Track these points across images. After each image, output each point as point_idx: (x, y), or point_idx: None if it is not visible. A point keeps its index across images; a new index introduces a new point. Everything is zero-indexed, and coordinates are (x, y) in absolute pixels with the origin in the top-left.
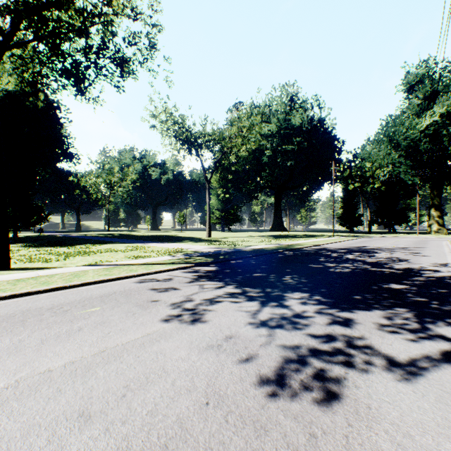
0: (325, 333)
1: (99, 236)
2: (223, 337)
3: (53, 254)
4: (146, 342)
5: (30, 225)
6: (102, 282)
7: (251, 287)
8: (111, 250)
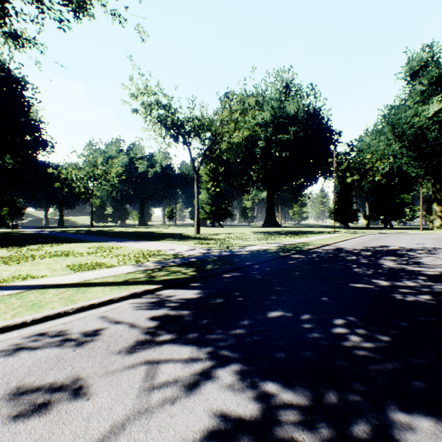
0: None
1: (75, 232)
2: None
3: None
4: None
5: None
6: None
7: (281, 380)
8: (63, 253)
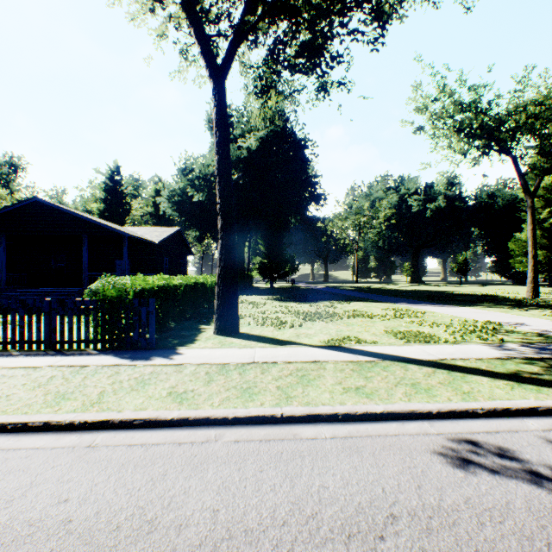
0: None
1: (346, 289)
2: None
3: (291, 313)
4: None
5: (282, 275)
6: (349, 420)
7: None
8: (362, 314)
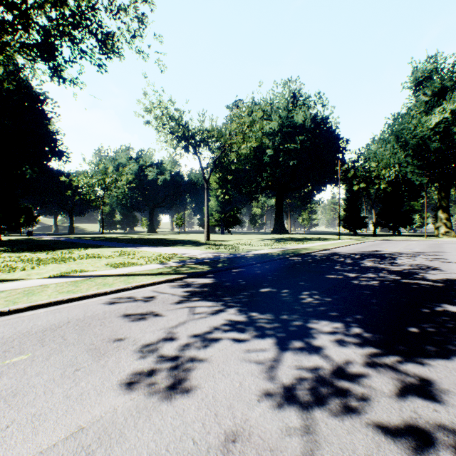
0: (407, 423)
1: (90, 239)
2: (220, 437)
3: (24, 260)
4: None
5: (15, 227)
6: (60, 304)
7: (260, 312)
8: (95, 256)
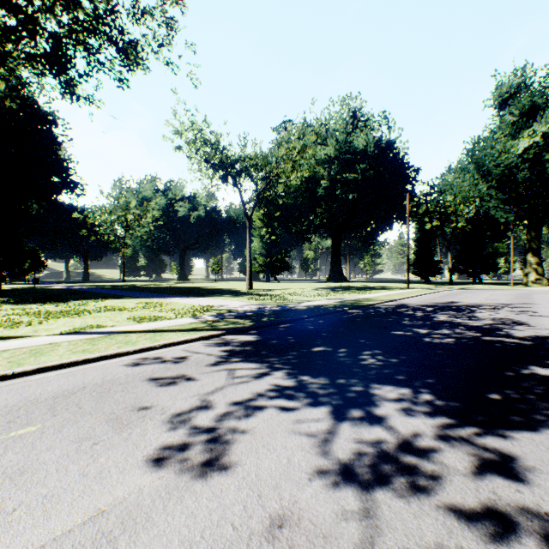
0: (484, 505)
1: (109, 288)
2: (265, 522)
3: (30, 314)
4: (83, 546)
5: (18, 274)
6: (73, 366)
7: (313, 375)
8: (115, 308)
